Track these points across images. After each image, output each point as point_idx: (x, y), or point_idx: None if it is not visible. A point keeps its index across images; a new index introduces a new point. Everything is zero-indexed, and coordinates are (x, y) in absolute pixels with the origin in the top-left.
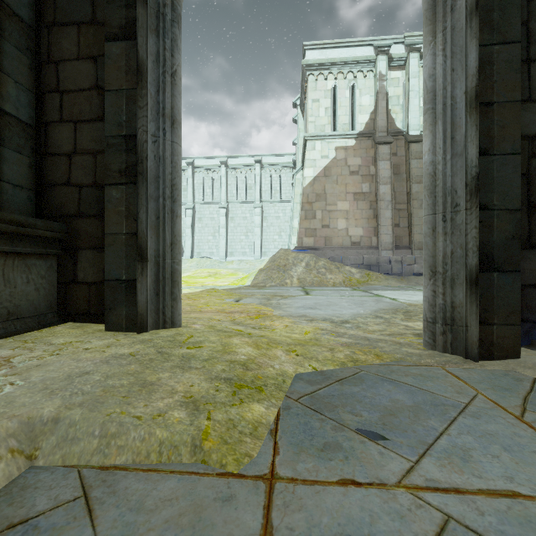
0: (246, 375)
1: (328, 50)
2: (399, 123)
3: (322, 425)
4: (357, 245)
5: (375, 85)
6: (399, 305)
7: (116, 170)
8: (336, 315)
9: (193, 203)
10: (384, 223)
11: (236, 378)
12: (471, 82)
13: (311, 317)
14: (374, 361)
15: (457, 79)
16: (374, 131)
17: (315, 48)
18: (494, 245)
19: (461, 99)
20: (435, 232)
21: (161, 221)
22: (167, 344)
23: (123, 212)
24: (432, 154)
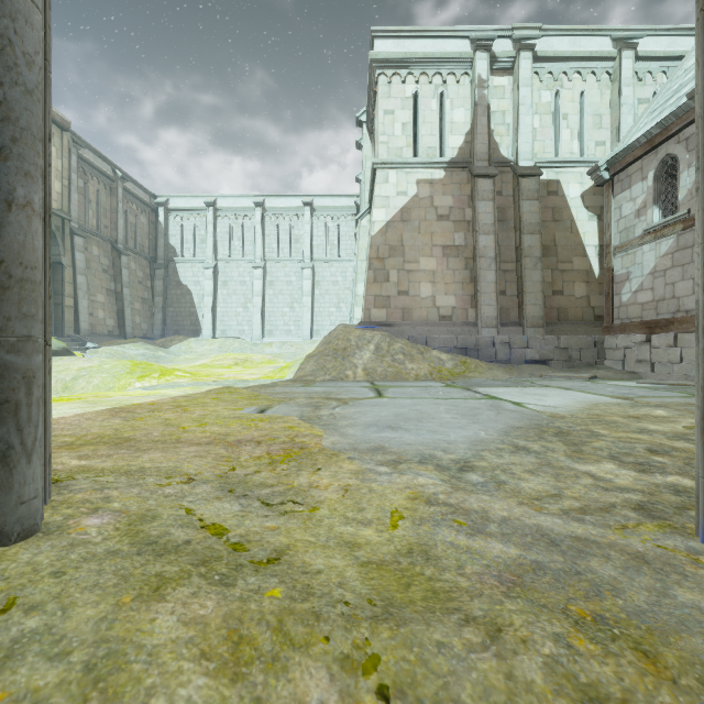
0: None
1: (407, 41)
2: (505, 150)
3: None
4: (447, 321)
5: (472, 93)
6: (535, 416)
7: None
8: (440, 445)
9: (215, 261)
10: (486, 289)
11: None
12: None
13: (396, 454)
14: (657, 698)
15: None
16: (471, 160)
17: (388, 37)
18: None
19: None
20: None
21: None
22: None
23: None
24: None
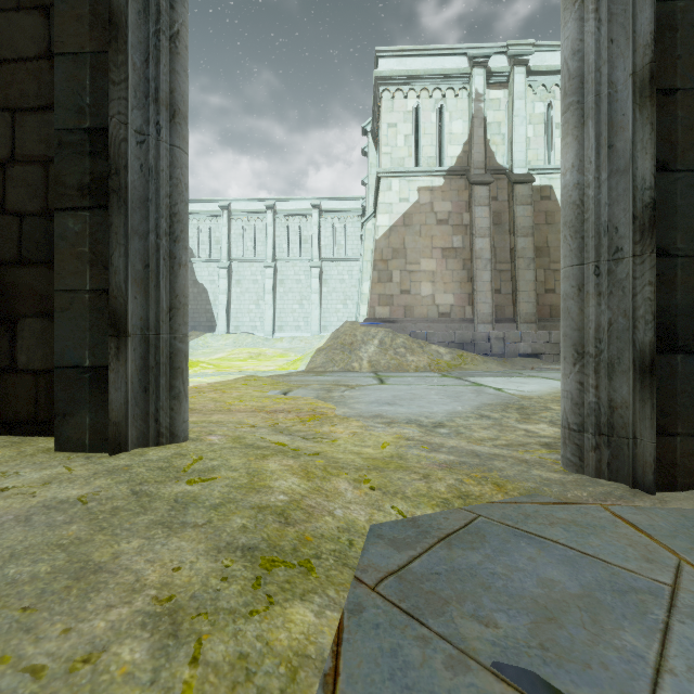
0: (284, 537)
1: (409, 59)
2: (501, 158)
3: (425, 656)
4: (446, 317)
5: (470, 106)
6: (508, 398)
7: (74, 185)
8: (424, 414)
9: (230, 261)
10: (482, 288)
11: (265, 546)
12: (643, 57)
13: (390, 418)
14: (495, 496)
15: (618, 55)
16: (469, 168)
17: (391, 56)
18: (677, 312)
19: (624, 85)
20: (582, 292)
21: (152, 271)
22: (153, 476)
23: (86, 255)
24: (578, 172)
